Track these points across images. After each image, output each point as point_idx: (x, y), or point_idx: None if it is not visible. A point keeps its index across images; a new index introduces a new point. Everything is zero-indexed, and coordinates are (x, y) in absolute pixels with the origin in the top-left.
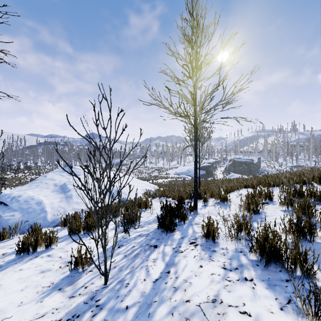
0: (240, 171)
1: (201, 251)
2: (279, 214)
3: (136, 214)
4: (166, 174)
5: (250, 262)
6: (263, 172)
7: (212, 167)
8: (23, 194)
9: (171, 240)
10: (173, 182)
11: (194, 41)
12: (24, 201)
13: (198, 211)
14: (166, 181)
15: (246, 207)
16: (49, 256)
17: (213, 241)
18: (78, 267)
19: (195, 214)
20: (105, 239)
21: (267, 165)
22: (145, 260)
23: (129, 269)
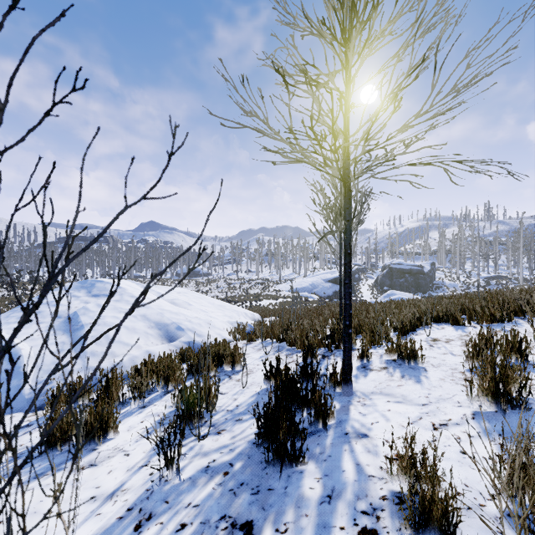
0: (401, 285)
1: None
2: None
3: (206, 393)
4: (275, 291)
5: None
6: (439, 288)
7: (353, 279)
8: None
9: (296, 504)
10: (288, 305)
11: None
12: None
13: (353, 385)
14: (275, 304)
15: (487, 388)
16: None
17: None
18: None
19: (348, 395)
20: None
21: (446, 275)
22: None
23: None
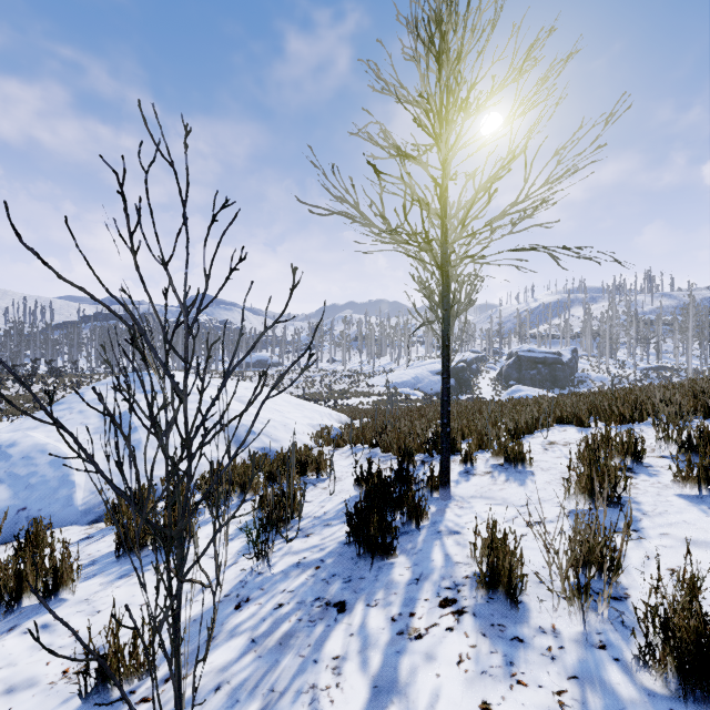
0: (532, 379)
1: (477, 637)
2: (680, 509)
3: (291, 498)
4: (367, 386)
5: (643, 694)
6: (583, 382)
7: (469, 371)
8: (21, 440)
9: (386, 586)
10: (383, 404)
11: (444, 49)
12: (23, 458)
13: (452, 490)
14: (366, 403)
15: (584, 486)
16: (45, 627)
17: (510, 600)
18: (111, 683)
19: (445, 499)
20: (176, 622)
21: (592, 365)
22: (311, 659)
23: (259, 697)
